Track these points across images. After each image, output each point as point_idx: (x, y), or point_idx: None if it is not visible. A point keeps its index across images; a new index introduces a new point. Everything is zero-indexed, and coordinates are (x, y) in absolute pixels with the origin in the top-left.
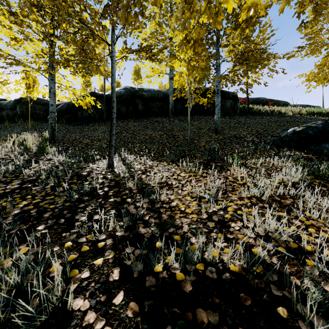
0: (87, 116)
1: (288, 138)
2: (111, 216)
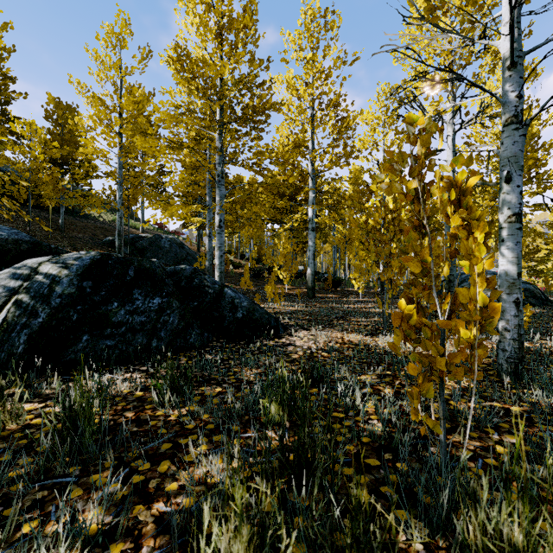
0: None
1: (107, 242)
2: None
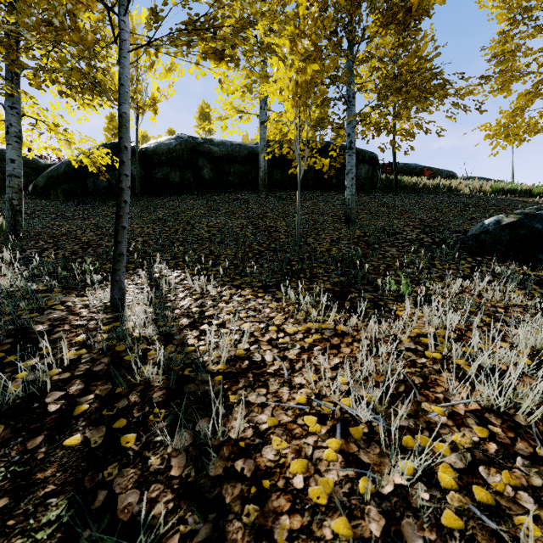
0: (105, 188)
1: (491, 236)
2: (37, 542)
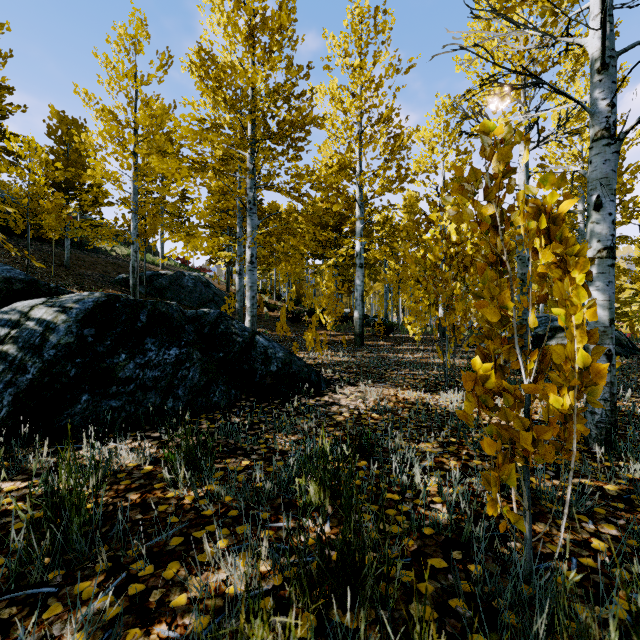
0: None
1: (120, 280)
2: None
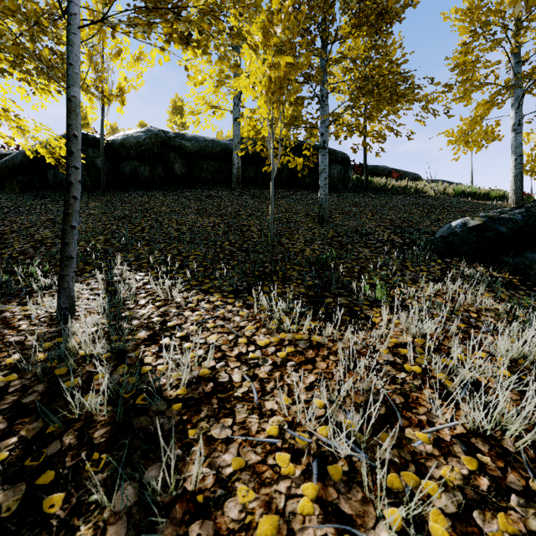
0: None
1: (459, 238)
2: None
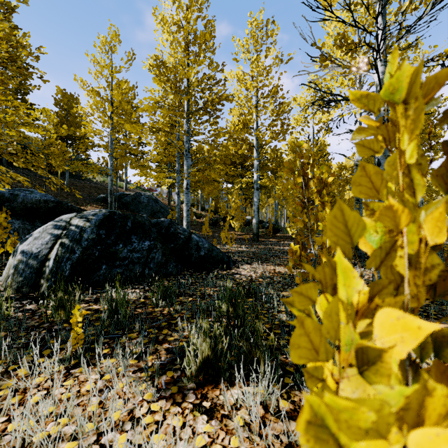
0: None
1: (100, 198)
2: None
